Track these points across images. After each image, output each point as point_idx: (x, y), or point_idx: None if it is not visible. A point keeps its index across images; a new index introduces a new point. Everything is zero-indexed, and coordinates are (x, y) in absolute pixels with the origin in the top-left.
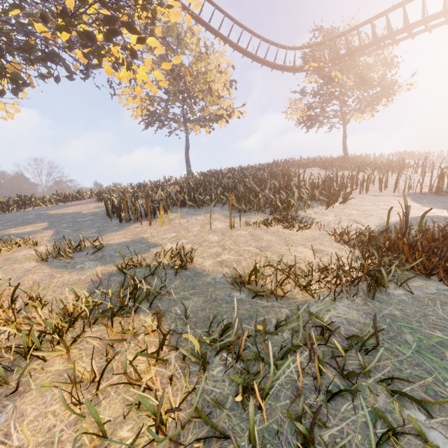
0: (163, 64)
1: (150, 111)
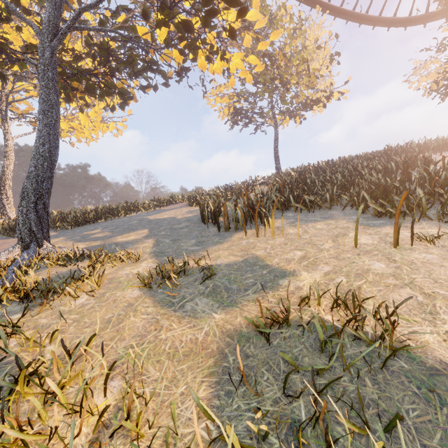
0: (259, 45)
1: (237, 108)
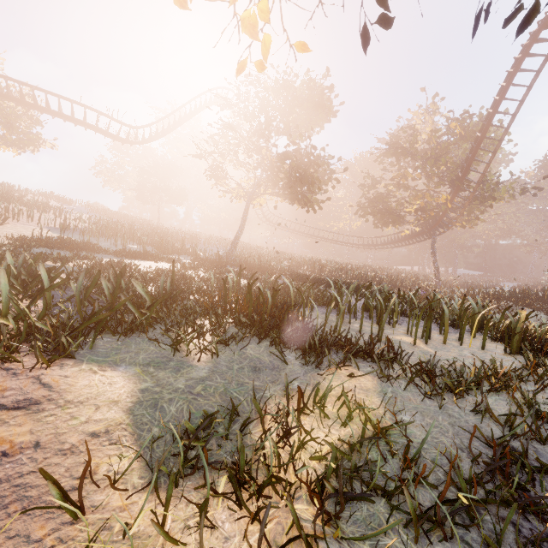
0: None
1: None
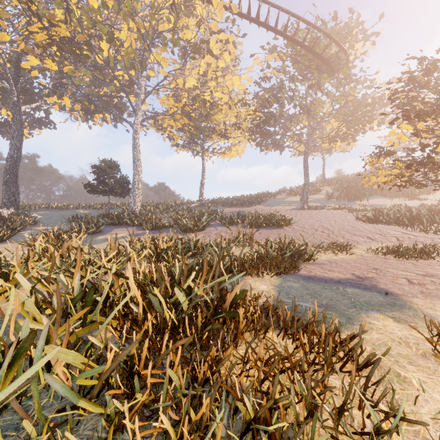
0: None
1: None
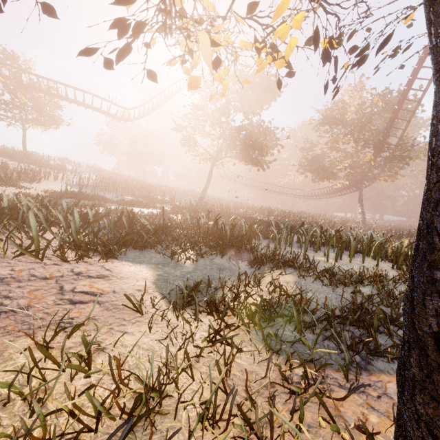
0: None
1: None
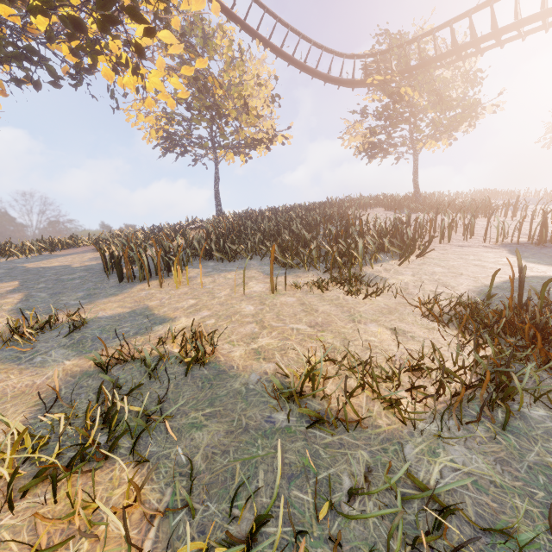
0: (182, 69)
1: (168, 133)
